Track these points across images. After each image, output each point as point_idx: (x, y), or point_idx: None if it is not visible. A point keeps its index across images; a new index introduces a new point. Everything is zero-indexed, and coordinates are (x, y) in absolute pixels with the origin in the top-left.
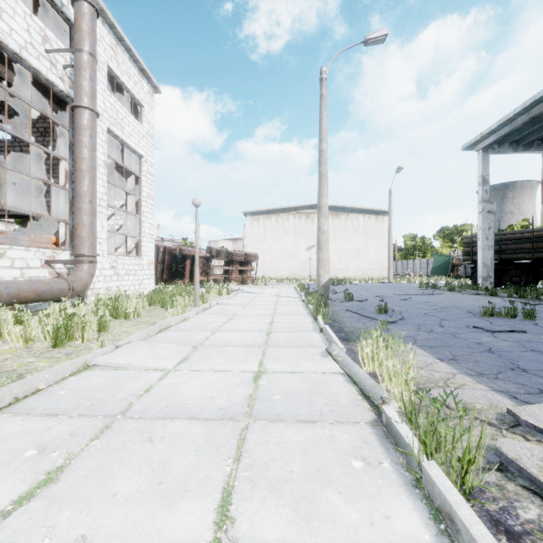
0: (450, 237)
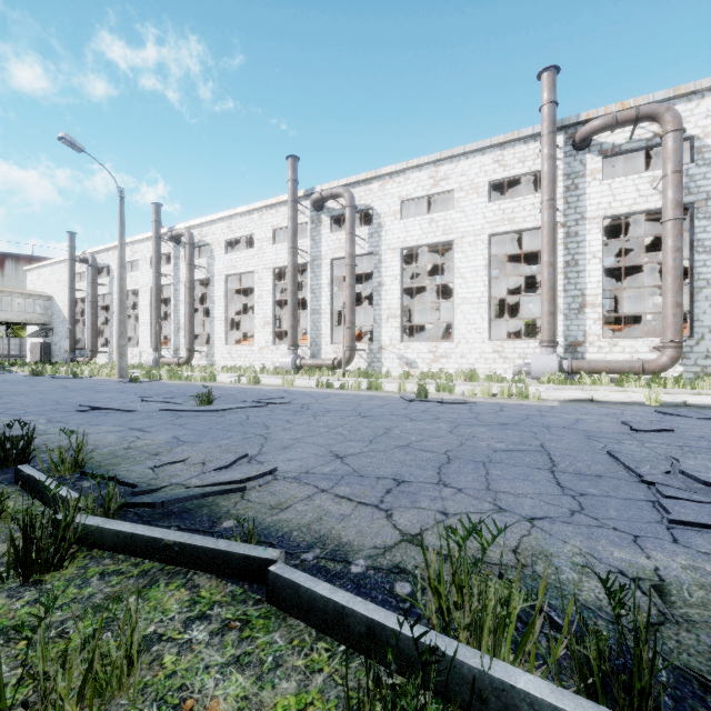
0: None
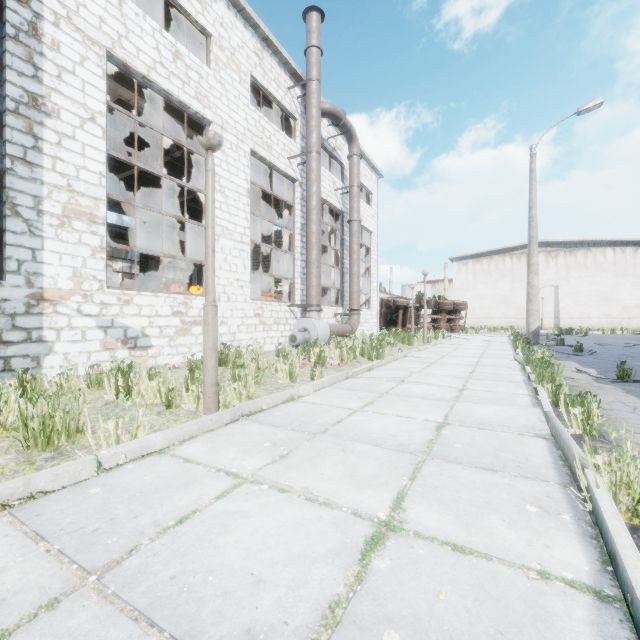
0: None
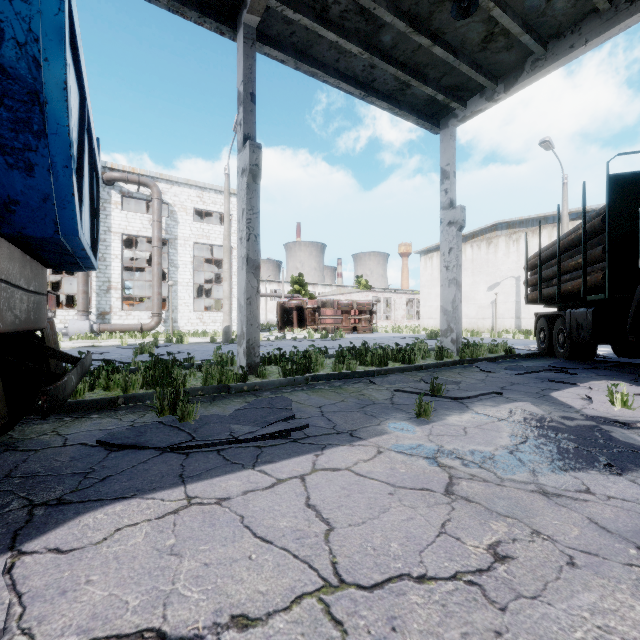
0: None
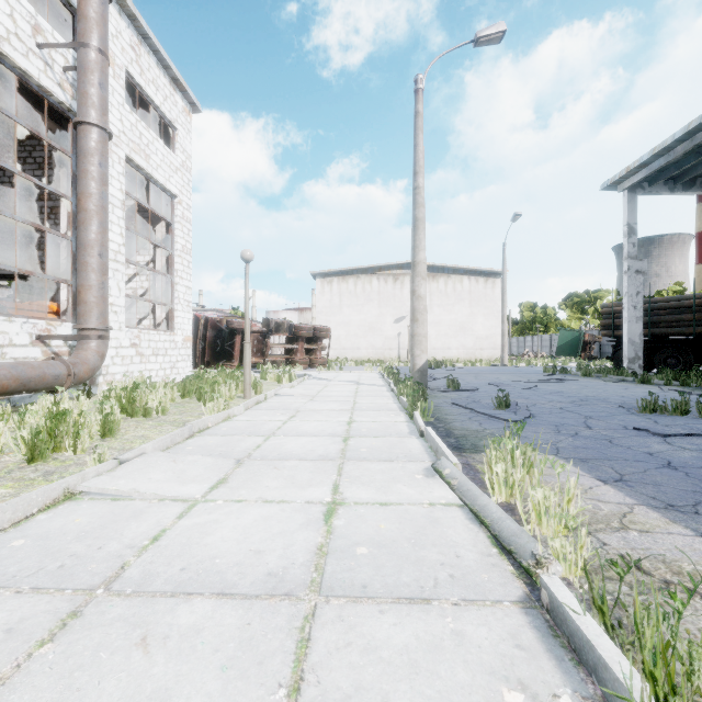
0: (580, 307)
